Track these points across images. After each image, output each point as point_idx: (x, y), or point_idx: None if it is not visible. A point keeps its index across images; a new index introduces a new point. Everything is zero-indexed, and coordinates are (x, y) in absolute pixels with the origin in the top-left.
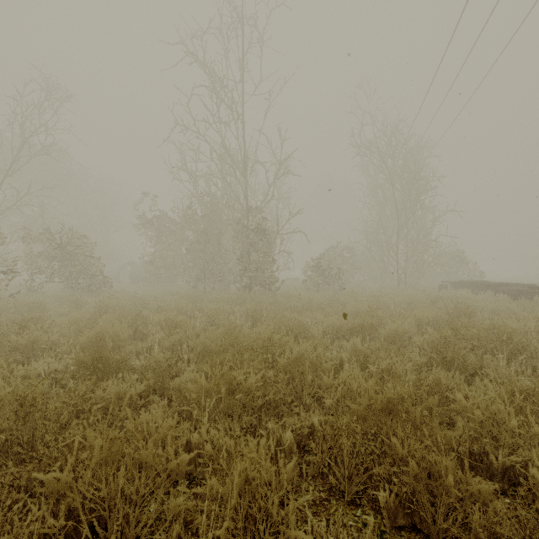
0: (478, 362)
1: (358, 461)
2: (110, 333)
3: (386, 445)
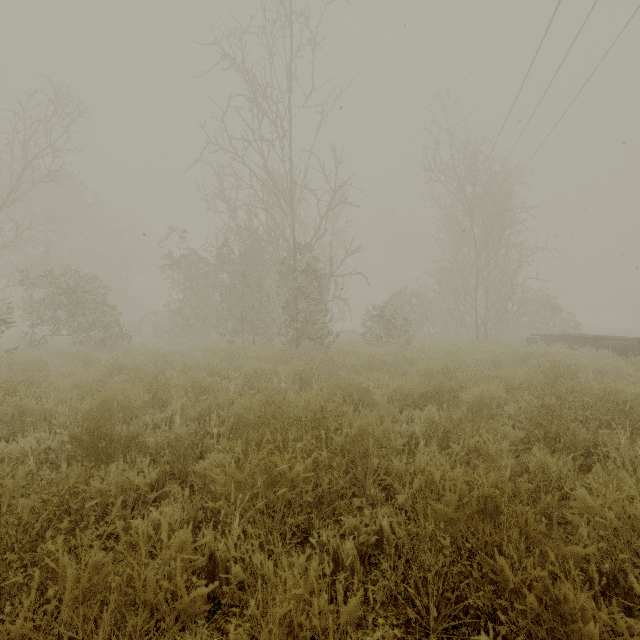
0: (593, 439)
1: (447, 587)
2: (120, 401)
3: (488, 566)
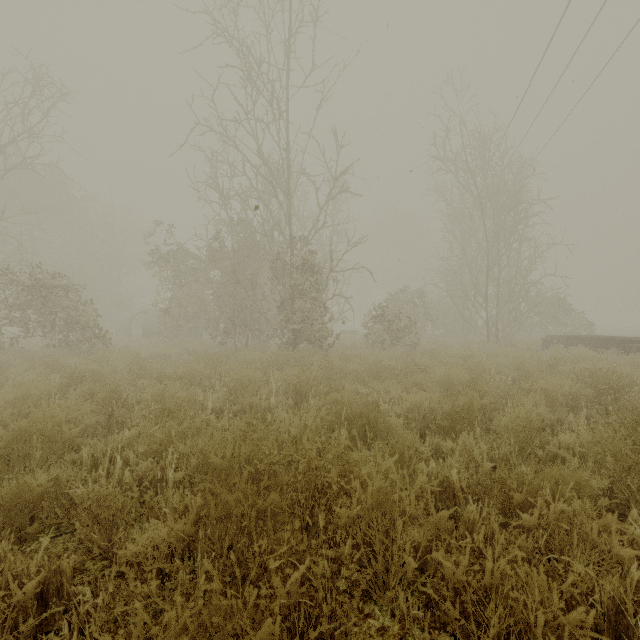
0: None
1: None
2: (45, 431)
3: None
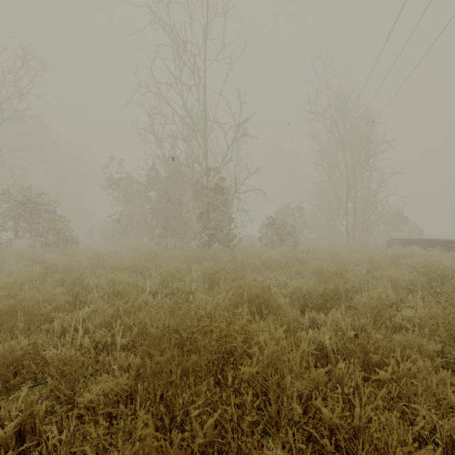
0: None
1: None
2: (27, 308)
3: None
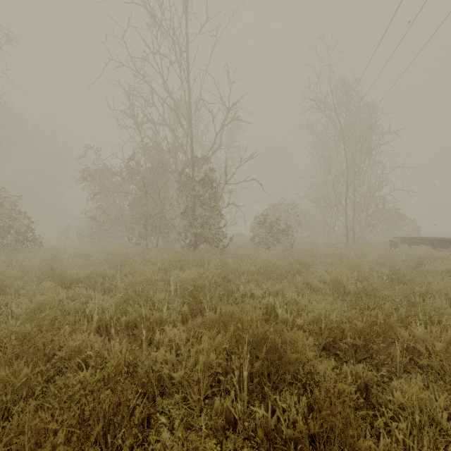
0: None
1: None
2: None
3: None
